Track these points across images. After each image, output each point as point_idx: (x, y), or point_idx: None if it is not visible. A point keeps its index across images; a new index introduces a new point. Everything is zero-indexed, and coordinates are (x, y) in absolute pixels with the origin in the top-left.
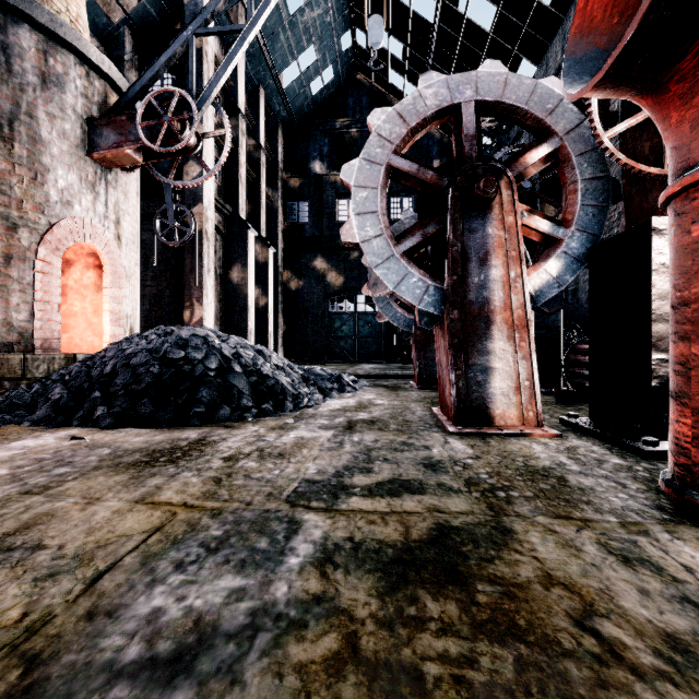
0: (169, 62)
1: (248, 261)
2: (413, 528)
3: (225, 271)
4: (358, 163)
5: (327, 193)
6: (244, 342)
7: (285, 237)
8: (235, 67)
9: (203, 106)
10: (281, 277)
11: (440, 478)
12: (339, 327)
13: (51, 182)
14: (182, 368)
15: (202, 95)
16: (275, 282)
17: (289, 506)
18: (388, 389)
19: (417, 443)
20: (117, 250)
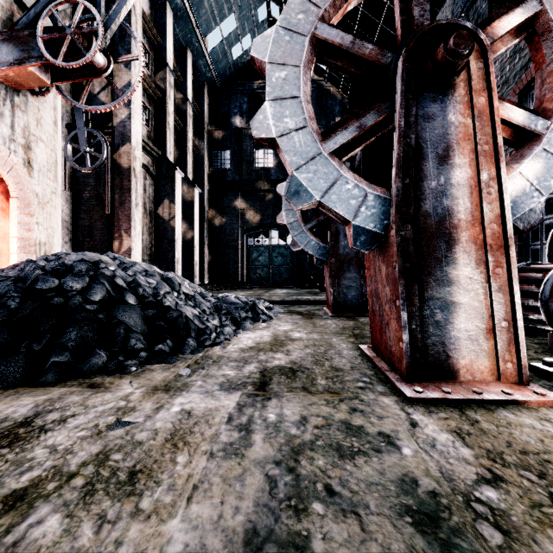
0: None
1: (175, 198)
2: None
3: (154, 207)
4: (274, 32)
5: (246, 144)
6: (152, 269)
7: (210, 181)
8: (163, 26)
9: (112, 24)
10: (206, 215)
11: None
12: (256, 257)
13: None
14: (51, 301)
15: (111, 13)
16: (201, 219)
17: None
18: (303, 317)
19: (370, 428)
20: (26, 175)
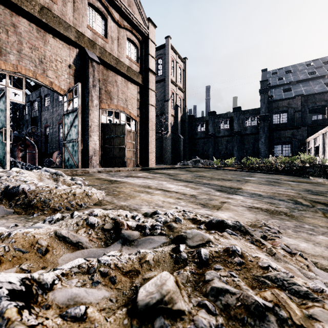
0: None
1: None
2: None
3: None
4: None
5: None
6: None
7: None
8: None
9: None
10: None
11: None
12: None
13: None
14: None
15: None
16: None
17: None
18: None
19: None
20: None
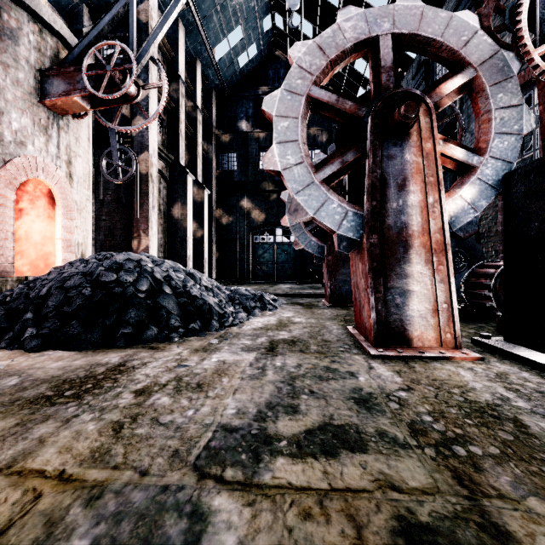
0: (113, 21)
1: (187, 200)
2: (367, 528)
3: (168, 208)
4: (280, 93)
5: (251, 147)
6: (177, 266)
7: (218, 182)
8: (176, 41)
9: (142, 59)
10: (214, 214)
11: (379, 423)
12: (261, 254)
13: (5, 124)
14: (113, 290)
15: (141, 50)
16: (210, 218)
17: (196, 477)
18: (303, 307)
19: (341, 369)
20: (68, 186)
